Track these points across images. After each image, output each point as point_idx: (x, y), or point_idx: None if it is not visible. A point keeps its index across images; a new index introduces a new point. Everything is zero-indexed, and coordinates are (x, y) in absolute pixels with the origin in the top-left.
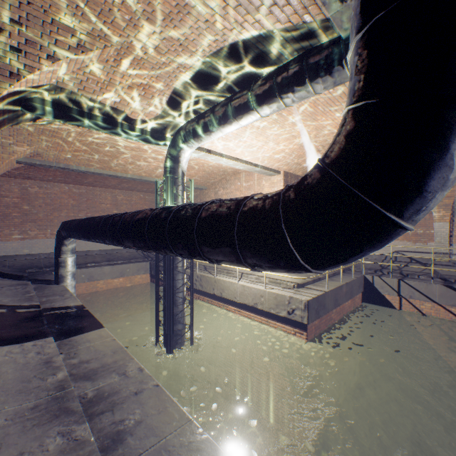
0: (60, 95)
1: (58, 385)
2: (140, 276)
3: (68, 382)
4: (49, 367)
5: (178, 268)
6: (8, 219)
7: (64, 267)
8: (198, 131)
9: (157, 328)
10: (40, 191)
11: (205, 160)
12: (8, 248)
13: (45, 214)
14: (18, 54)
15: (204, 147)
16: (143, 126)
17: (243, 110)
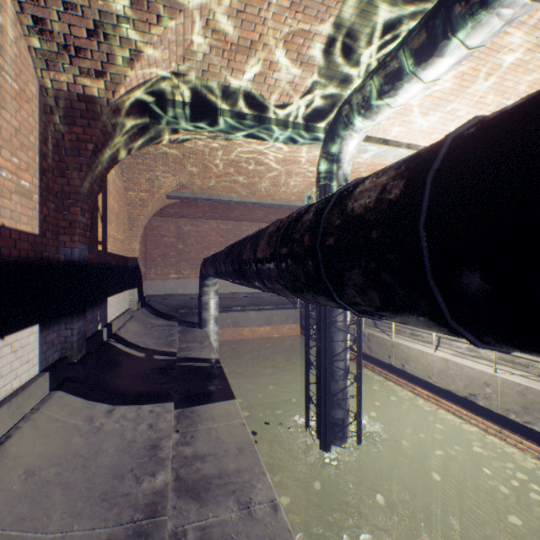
0: (184, 87)
1: (151, 501)
2: (288, 326)
3: (163, 499)
4: (152, 457)
5: (337, 323)
6: (166, 259)
7: (206, 310)
8: (372, 96)
9: (306, 406)
10: (192, 229)
11: (376, 165)
12: (166, 287)
13: (196, 253)
14: (126, 27)
15: (378, 135)
16: (287, 115)
17: (479, 2)
